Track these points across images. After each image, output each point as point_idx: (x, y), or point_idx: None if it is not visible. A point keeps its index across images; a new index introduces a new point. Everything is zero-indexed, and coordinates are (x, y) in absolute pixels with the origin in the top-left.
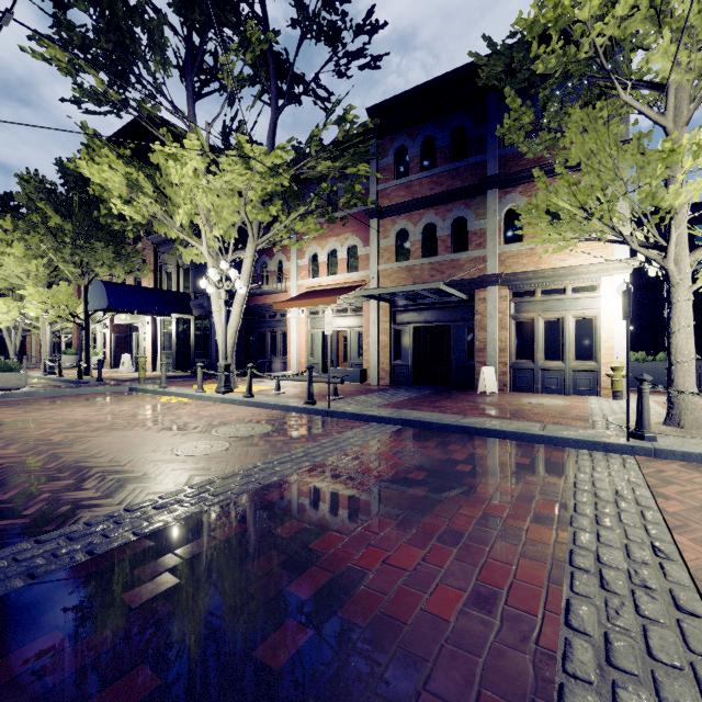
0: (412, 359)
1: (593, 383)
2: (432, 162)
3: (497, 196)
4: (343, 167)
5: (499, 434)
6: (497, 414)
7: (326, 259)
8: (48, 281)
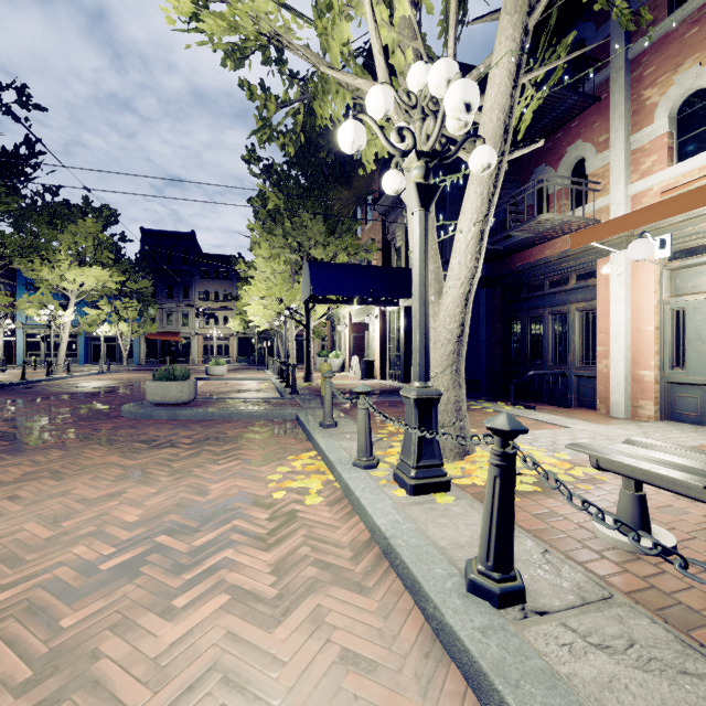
0: None
1: None
2: None
3: None
4: None
5: None
6: None
7: None
8: (289, 279)
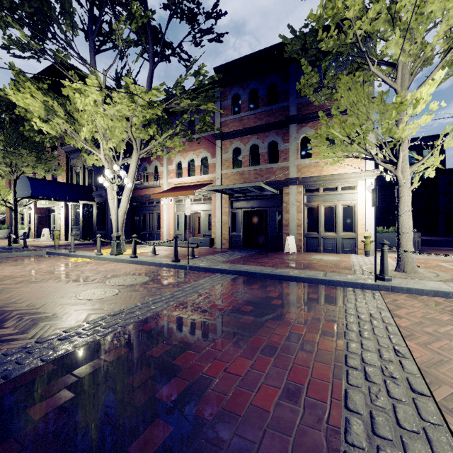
0: (243, 231)
1: (353, 246)
2: (256, 105)
3: (296, 129)
4: (198, 105)
5: (298, 279)
6: (296, 266)
7: (187, 165)
8: None
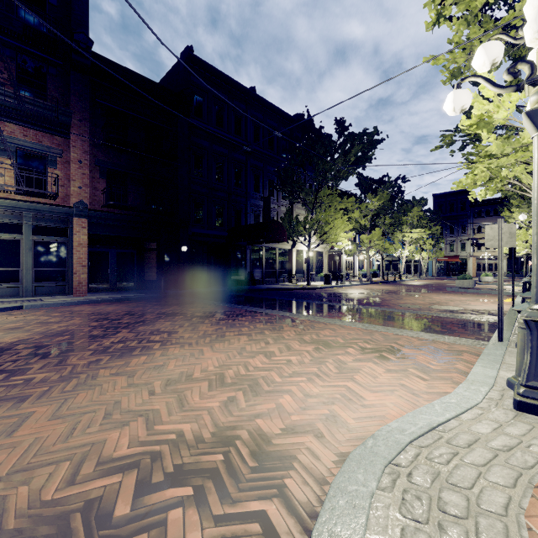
0: None
1: None
2: None
3: None
4: None
5: None
6: None
7: None
8: None
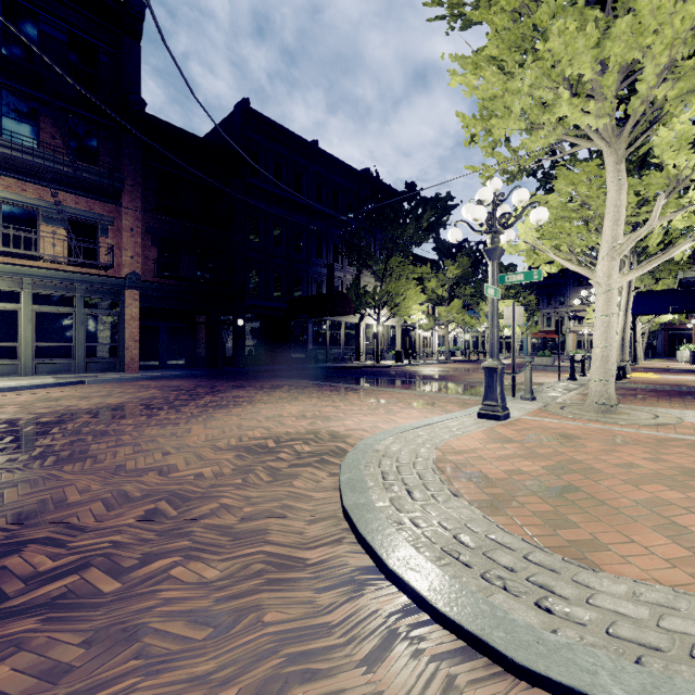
0: None
1: None
2: None
3: None
4: None
5: None
6: None
7: None
8: None
